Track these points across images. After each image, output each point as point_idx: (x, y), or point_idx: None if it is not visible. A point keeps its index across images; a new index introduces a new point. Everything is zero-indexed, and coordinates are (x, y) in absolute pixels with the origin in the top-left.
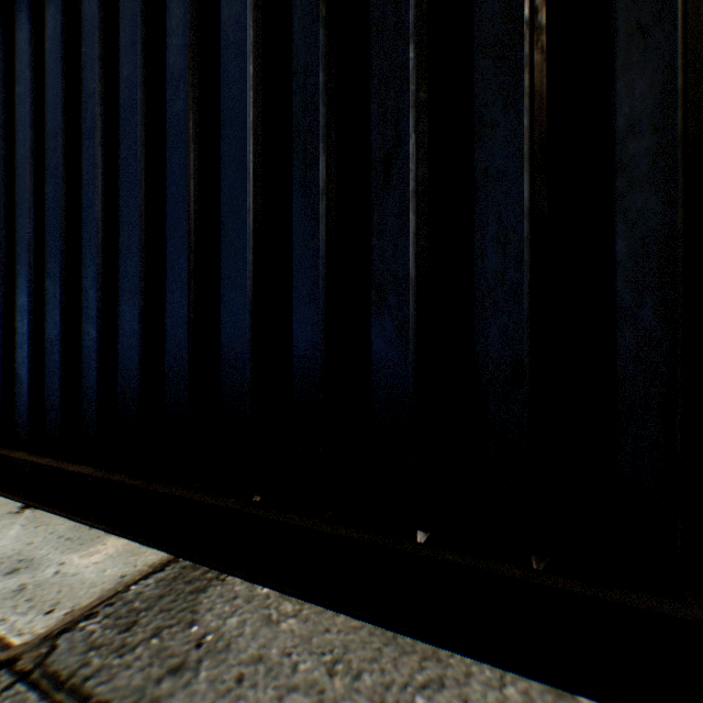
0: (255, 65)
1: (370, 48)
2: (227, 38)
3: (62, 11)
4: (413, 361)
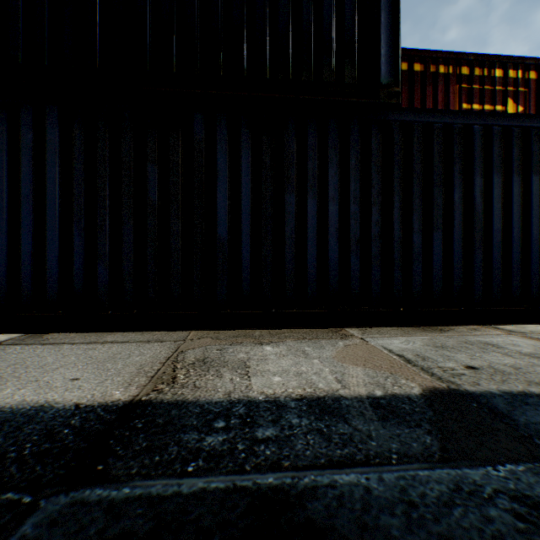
0: (60, 187)
1: (97, 197)
2: (49, 177)
3: None
4: (109, 272)
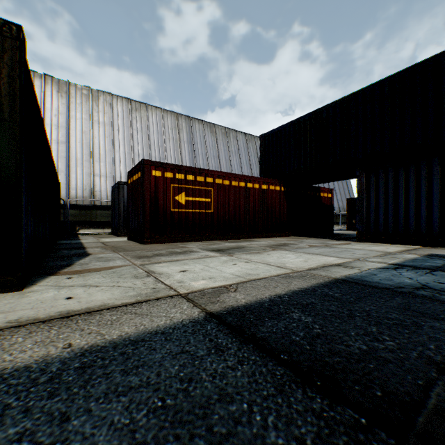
0: (438, 189)
1: None
2: (434, 186)
3: (392, 175)
4: None
